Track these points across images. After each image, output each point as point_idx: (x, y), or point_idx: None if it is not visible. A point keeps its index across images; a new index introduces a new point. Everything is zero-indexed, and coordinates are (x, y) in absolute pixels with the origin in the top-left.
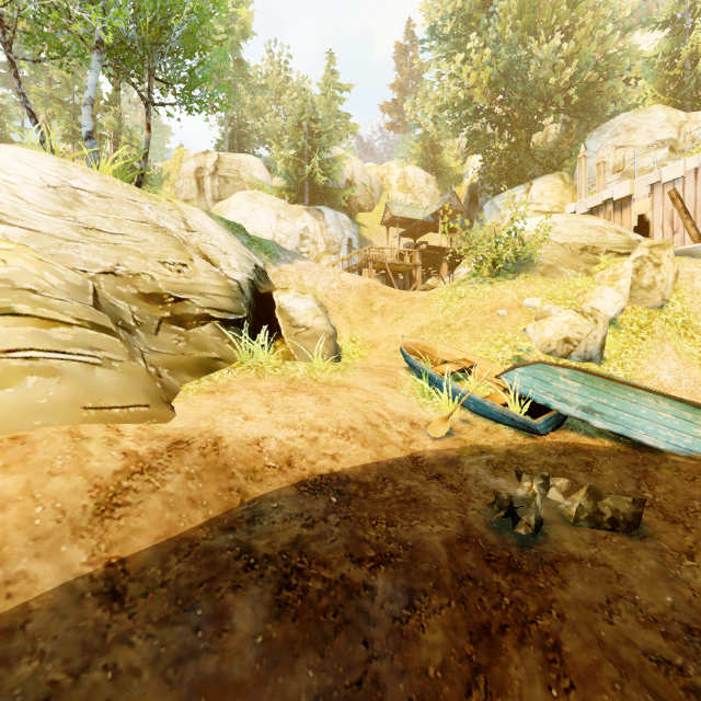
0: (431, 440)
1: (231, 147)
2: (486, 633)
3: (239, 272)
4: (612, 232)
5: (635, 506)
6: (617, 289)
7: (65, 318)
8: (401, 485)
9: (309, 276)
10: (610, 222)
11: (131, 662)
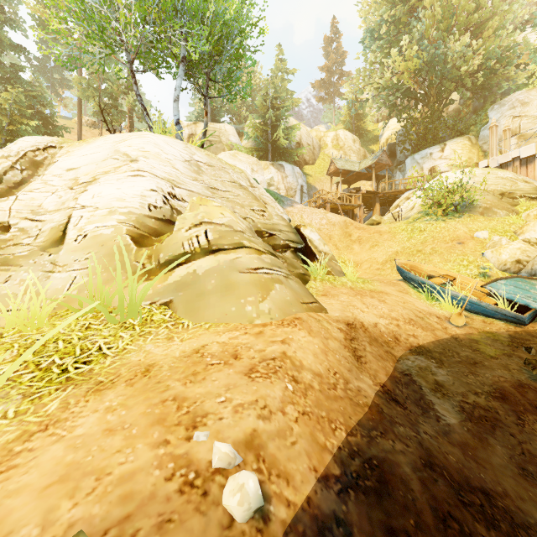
0: (455, 328)
1: None
2: None
3: (284, 214)
4: (521, 182)
5: None
6: None
7: (260, 248)
8: (461, 354)
9: (306, 215)
10: (517, 174)
11: (430, 432)
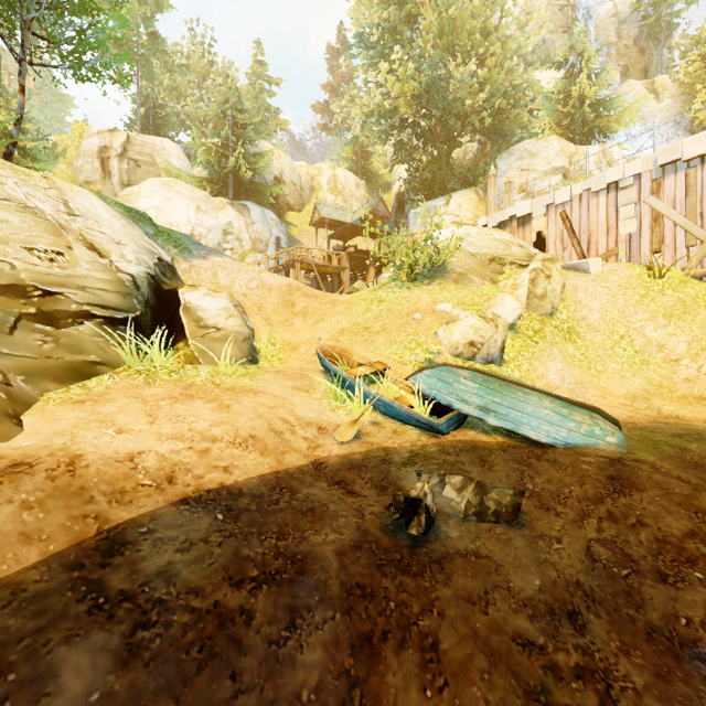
0: (337, 445)
1: (145, 128)
2: (368, 643)
3: (135, 265)
4: (516, 246)
5: (516, 498)
6: (516, 297)
7: None
8: (299, 494)
9: (225, 274)
10: (515, 237)
11: None
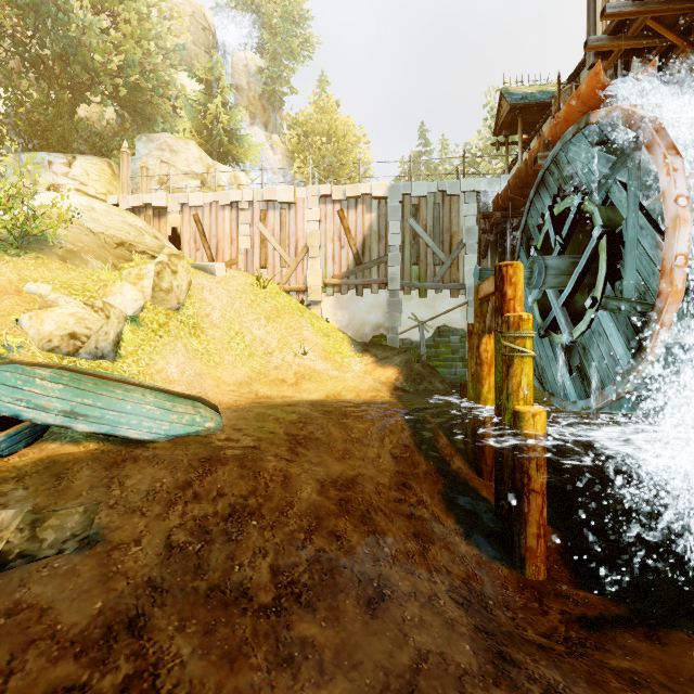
0: None
1: None
2: None
3: None
4: (151, 236)
5: (88, 514)
6: (141, 288)
7: None
8: None
9: None
10: (150, 226)
11: None
